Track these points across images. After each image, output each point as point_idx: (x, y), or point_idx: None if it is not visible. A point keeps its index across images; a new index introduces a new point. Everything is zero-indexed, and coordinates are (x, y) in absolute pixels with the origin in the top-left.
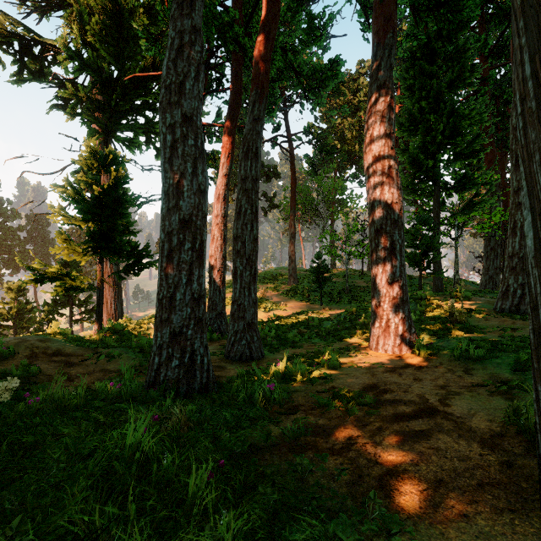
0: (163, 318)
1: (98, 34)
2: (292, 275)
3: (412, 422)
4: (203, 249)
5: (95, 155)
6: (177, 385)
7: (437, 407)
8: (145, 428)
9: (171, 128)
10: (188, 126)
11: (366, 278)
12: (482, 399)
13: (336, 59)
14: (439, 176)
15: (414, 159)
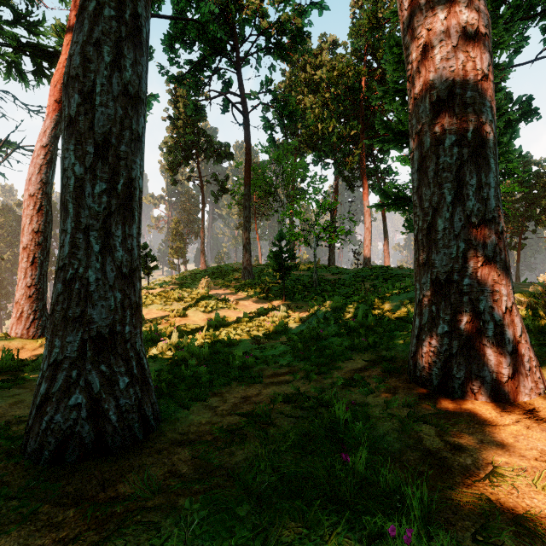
0: None
1: None
2: (247, 267)
3: None
4: None
5: None
6: None
7: None
8: None
9: None
10: None
11: (334, 271)
12: None
13: None
14: None
15: None
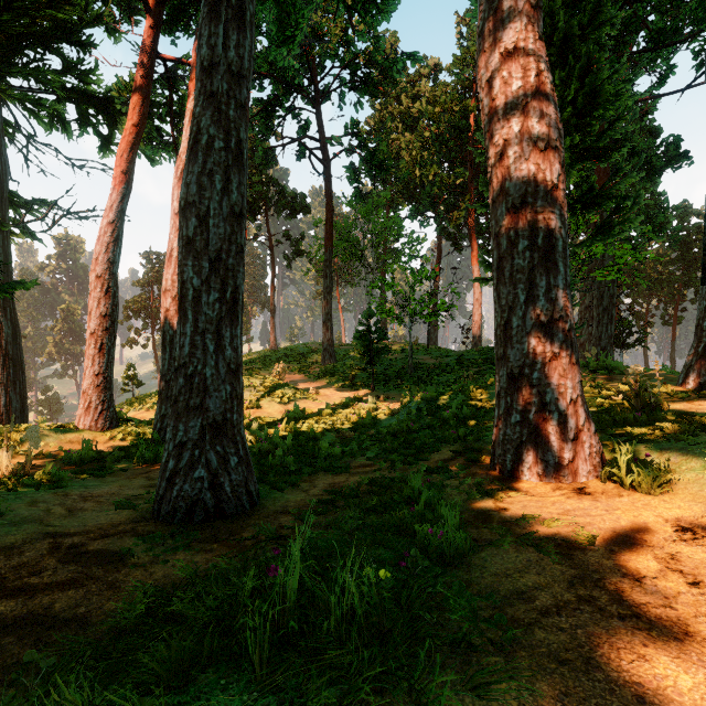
0: None
1: None
2: (328, 349)
3: None
4: None
5: None
6: None
7: None
8: None
9: None
10: None
11: (434, 353)
12: None
13: None
14: None
15: None
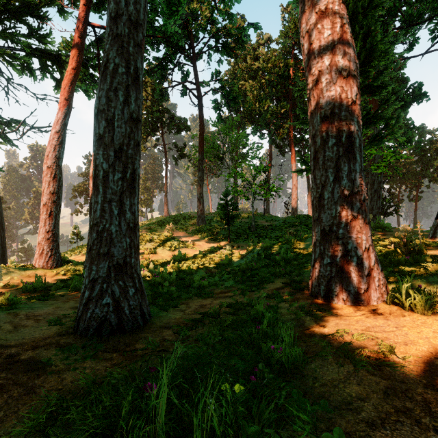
0: None
1: None
2: (201, 216)
3: None
4: None
5: None
6: None
7: None
8: None
9: None
10: None
11: (268, 218)
12: None
13: None
14: None
15: None
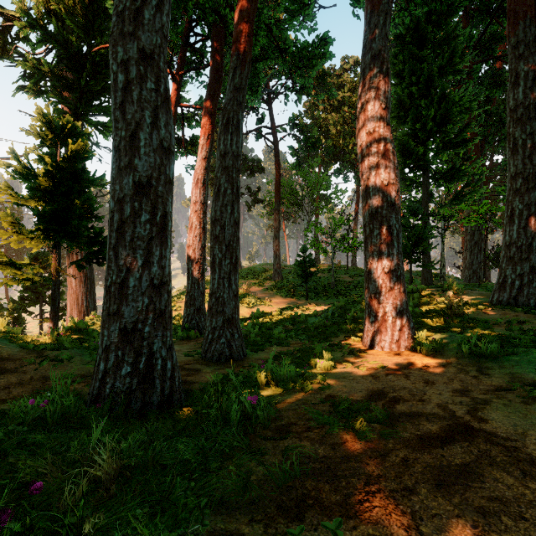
0: (111, 310)
1: (63, 2)
2: (277, 270)
3: (447, 449)
4: (166, 223)
5: (50, 125)
6: (129, 400)
7: (471, 424)
8: (4, 515)
9: (123, 65)
10: (147, 65)
11: (351, 273)
12: (520, 409)
13: (324, 36)
14: (429, 165)
15: (404, 146)
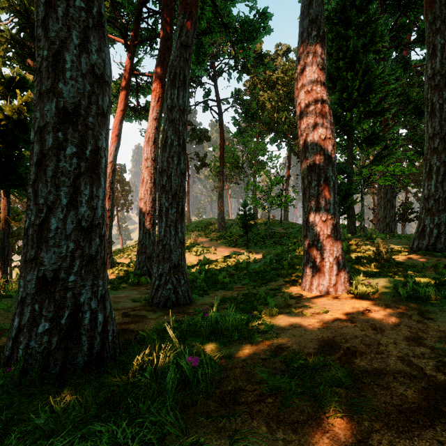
0: (28, 257)
1: None
2: (221, 223)
3: (440, 430)
4: (99, 160)
5: None
6: (46, 362)
7: None
8: None
9: None
10: None
11: (284, 226)
12: None
13: (264, 11)
14: (353, 130)
15: (333, 113)
